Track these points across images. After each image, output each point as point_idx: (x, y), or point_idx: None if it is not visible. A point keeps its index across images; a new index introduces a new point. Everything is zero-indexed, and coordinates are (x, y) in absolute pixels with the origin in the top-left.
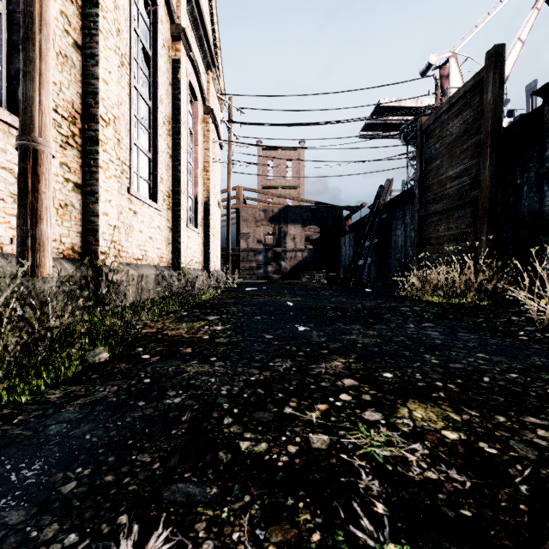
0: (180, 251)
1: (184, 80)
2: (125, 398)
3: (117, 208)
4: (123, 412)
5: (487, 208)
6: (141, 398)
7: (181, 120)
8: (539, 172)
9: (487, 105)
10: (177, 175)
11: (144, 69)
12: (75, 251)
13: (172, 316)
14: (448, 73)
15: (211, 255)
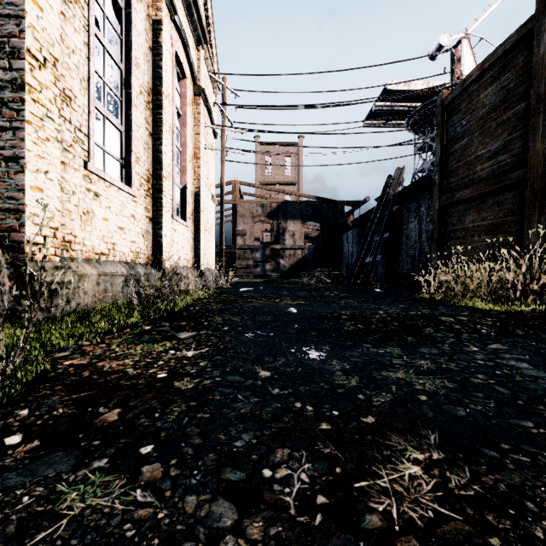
0: (162, 246)
1: (168, 46)
2: None
3: (59, 184)
4: None
5: (539, 190)
6: None
7: (163, 92)
8: None
9: (539, 62)
10: (159, 156)
11: (114, 22)
12: None
13: (128, 332)
14: (459, 56)
15: (202, 251)
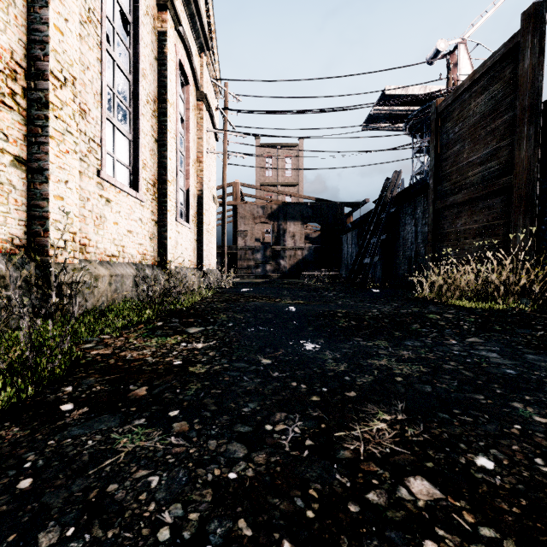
0: (167, 248)
1: (172, 56)
2: None
3: (77, 192)
4: None
5: (524, 196)
6: None
7: (168, 100)
8: None
9: (524, 75)
10: (164, 162)
11: (122, 36)
12: (16, 244)
13: (142, 327)
14: (456, 61)
15: (205, 252)
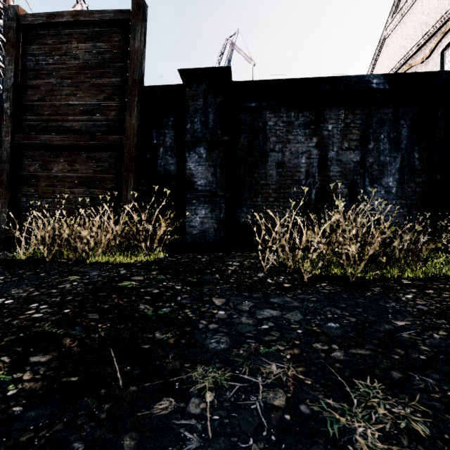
0: None
1: None
2: None
3: None
4: None
5: (135, 158)
6: None
7: None
8: (184, 139)
9: (135, 53)
10: None
11: None
12: None
13: None
14: None
15: None
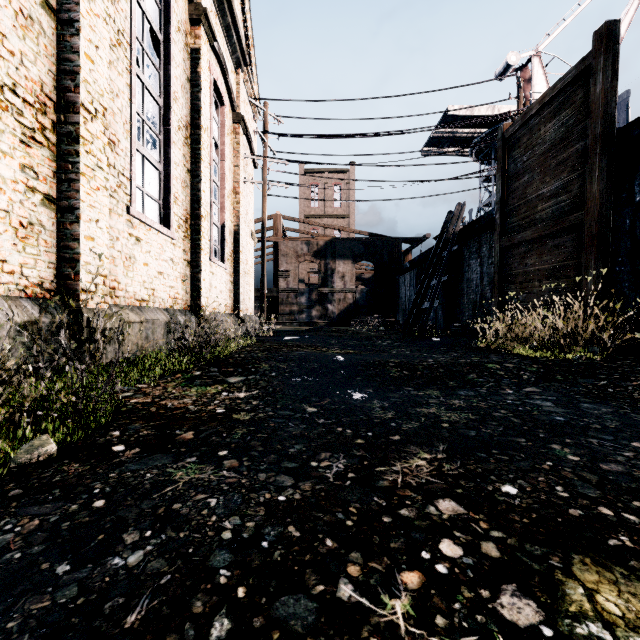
0: (200, 291)
1: (206, 75)
2: (39, 552)
3: (108, 232)
4: (13, 597)
5: (595, 234)
6: (68, 552)
7: (202, 125)
8: None
9: (596, 101)
10: (197, 194)
11: (152, 56)
12: (46, 288)
13: (180, 377)
14: (529, 76)
15: (242, 296)
